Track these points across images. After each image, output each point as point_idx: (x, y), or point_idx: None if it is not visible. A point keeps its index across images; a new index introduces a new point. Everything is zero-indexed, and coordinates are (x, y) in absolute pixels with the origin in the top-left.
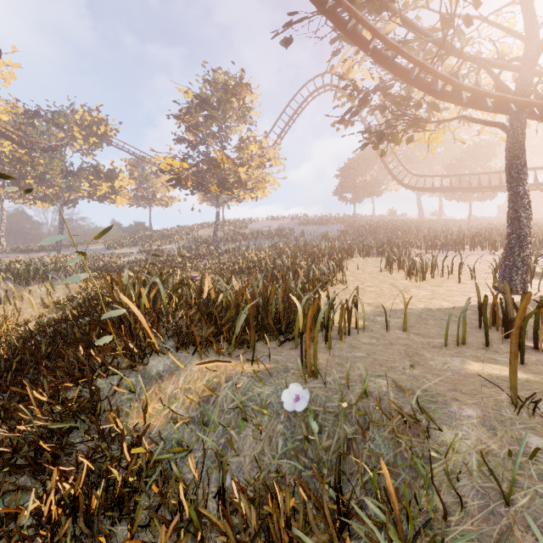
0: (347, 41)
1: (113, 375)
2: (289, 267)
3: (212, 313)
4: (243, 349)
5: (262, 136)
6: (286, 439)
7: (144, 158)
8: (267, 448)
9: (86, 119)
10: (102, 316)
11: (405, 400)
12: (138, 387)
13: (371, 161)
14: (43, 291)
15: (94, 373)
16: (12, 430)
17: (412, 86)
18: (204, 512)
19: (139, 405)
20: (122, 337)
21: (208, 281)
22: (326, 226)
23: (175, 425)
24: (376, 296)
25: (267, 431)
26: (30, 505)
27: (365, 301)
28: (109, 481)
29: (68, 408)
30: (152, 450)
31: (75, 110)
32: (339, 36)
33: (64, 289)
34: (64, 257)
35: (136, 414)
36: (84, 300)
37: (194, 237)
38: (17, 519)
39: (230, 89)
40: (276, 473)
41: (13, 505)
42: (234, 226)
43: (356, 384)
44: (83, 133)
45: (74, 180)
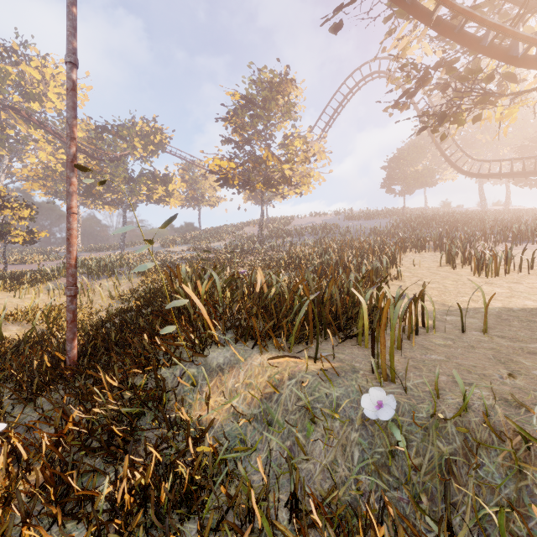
0: (404, 17)
1: (175, 365)
2: (337, 262)
3: (267, 306)
4: (301, 345)
5: (307, 130)
6: (363, 449)
7: (194, 162)
8: (341, 458)
9: (145, 129)
10: (163, 306)
11: (522, 419)
12: (200, 378)
13: (423, 149)
14: (111, 285)
15: (160, 362)
16: (88, 411)
17: (484, 55)
18: (279, 527)
19: (201, 397)
20: (184, 327)
21: (260, 274)
22: (372, 221)
23: (237, 421)
24: (439, 293)
25: (339, 438)
26: (105, 490)
27: (426, 298)
28: (176, 475)
29: (136, 395)
30: (215, 445)
31: (136, 123)
32: (395, 12)
33: (127, 283)
34: (127, 255)
35: (198, 406)
36: (145, 293)
37: (240, 234)
38: (94, 504)
39: (275, 87)
40: (356, 489)
41: (89, 485)
42: (277, 224)
43: (446, 393)
44: (142, 143)
45: (135, 185)
